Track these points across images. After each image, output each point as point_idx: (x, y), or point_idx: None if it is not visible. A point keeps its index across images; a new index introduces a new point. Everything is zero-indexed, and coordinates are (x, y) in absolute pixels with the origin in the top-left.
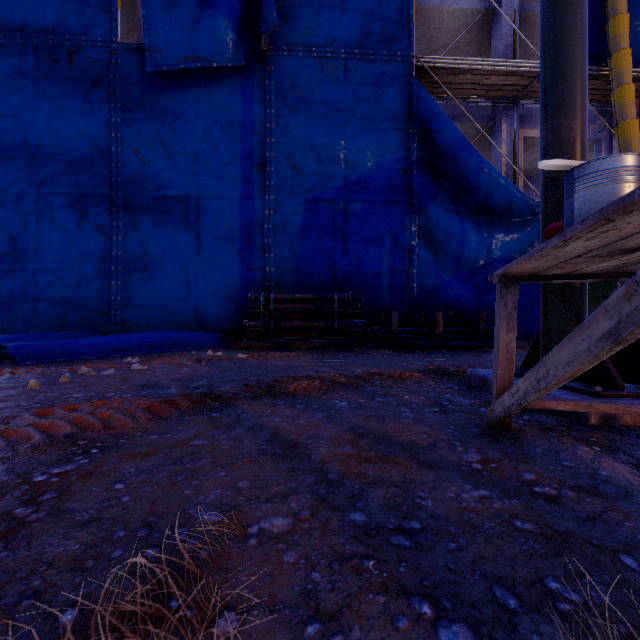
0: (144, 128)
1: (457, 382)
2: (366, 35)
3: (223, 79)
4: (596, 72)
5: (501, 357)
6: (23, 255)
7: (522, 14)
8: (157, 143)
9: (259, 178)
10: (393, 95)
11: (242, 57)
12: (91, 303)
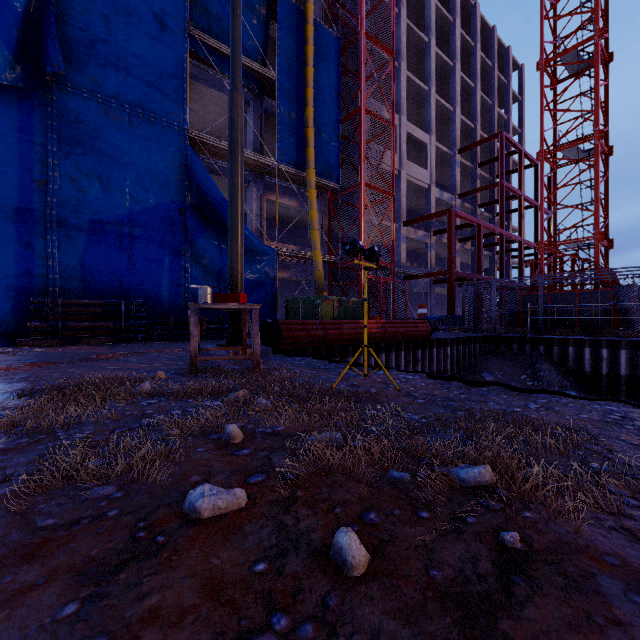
0: None
1: None
2: (149, 101)
3: None
4: (301, 175)
5: None
6: None
7: (267, 116)
8: None
9: (40, 193)
10: (172, 153)
11: (21, 79)
12: None
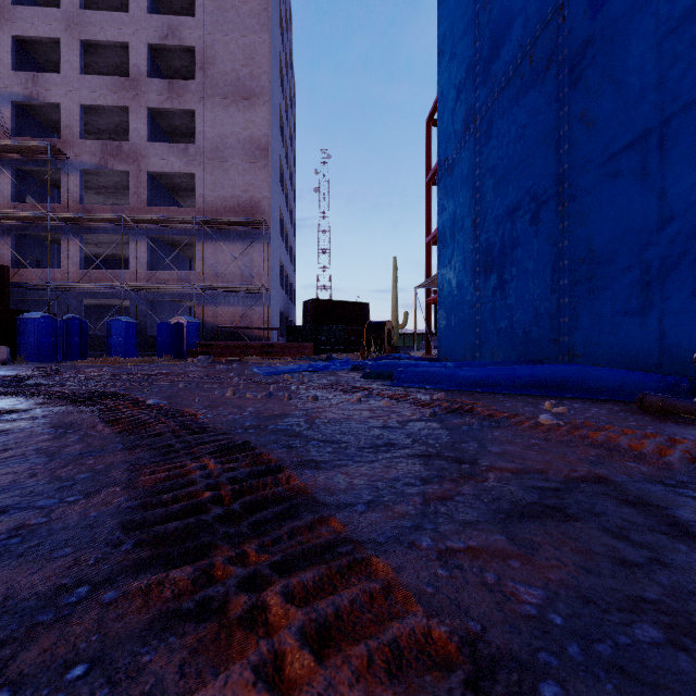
0: (589, 75)
1: None
2: None
3: None
4: None
5: None
6: (504, 287)
7: None
8: (604, 82)
9: None
10: None
11: None
12: (543, 329)
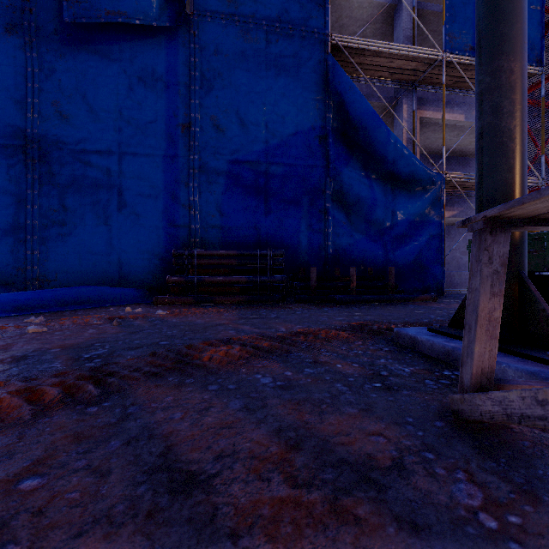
0: (63, 80)
1: (384, 341)
2: (286, 10)
3: (147, 38)
4: None
5: (481, 330)
6: None
7: (419, 11)
8: (77, 96)
9: (184, 138)
10: (311, 68)
11: (166, 18)
12: (4, 258)
